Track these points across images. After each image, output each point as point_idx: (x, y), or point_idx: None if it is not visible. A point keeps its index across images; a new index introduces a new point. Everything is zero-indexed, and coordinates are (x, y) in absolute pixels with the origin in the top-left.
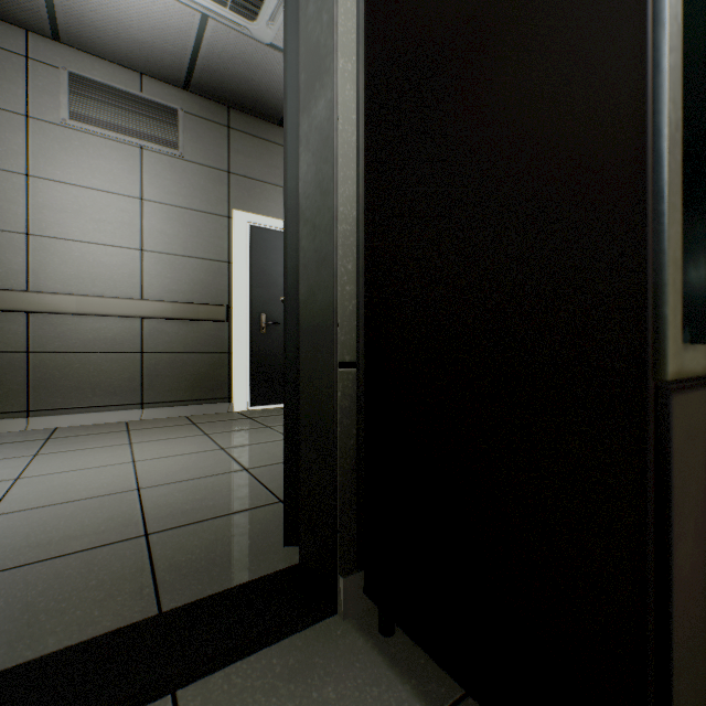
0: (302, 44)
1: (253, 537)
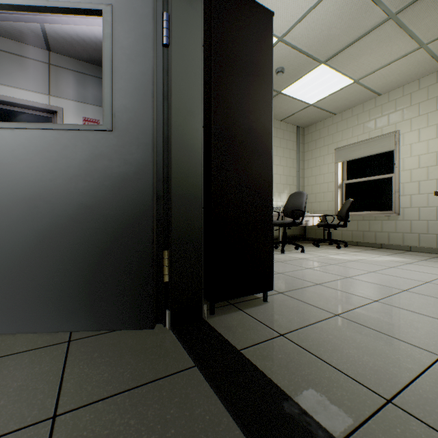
0: (175, 66)
1: (122, 348)
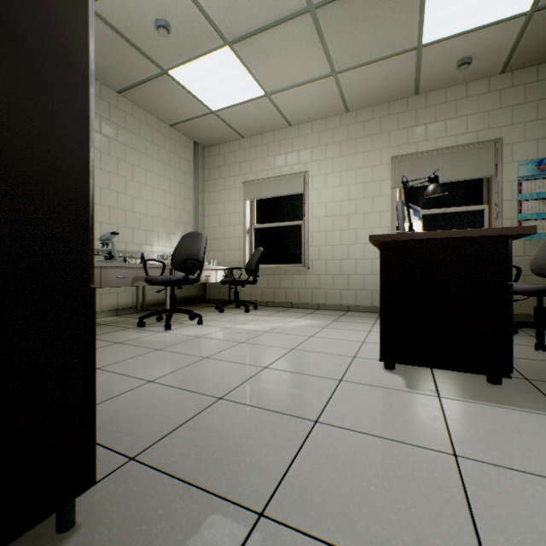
0: None
1: None
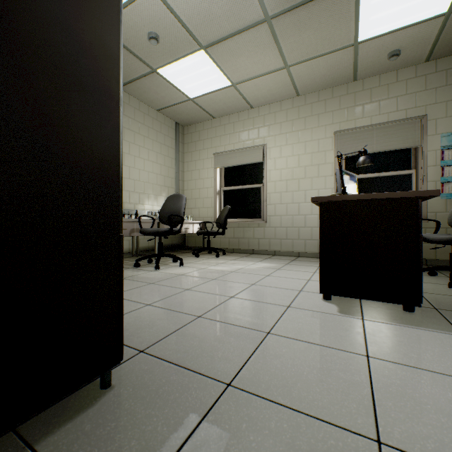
0: None
1: None
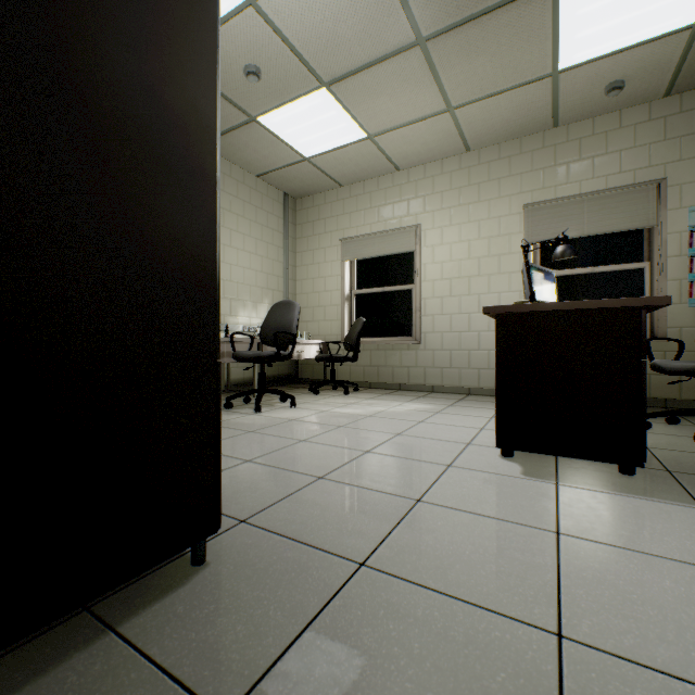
0: None
1: None
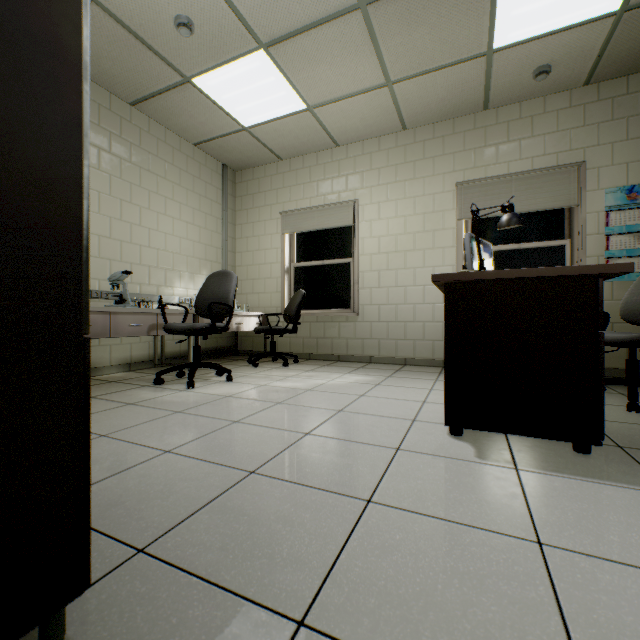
0: None
1: None
